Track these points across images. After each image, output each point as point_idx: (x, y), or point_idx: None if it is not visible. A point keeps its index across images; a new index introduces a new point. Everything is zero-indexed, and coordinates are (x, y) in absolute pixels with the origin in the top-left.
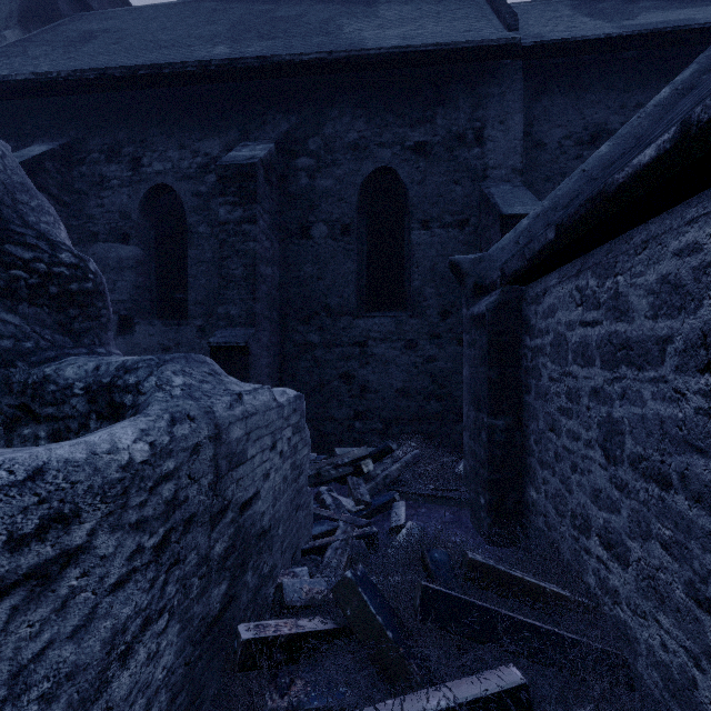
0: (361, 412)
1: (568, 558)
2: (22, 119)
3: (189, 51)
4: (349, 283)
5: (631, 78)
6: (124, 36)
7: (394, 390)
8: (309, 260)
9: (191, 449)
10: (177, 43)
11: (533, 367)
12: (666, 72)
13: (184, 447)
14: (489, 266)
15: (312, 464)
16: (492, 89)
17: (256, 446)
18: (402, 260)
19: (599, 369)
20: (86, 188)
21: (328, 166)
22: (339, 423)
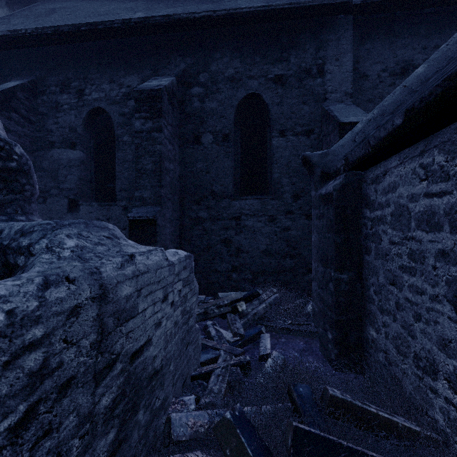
0: (237, 267)
1: (410, 391)
2: (3, 64)
3: (117, 16)
4: (228, 175)
5: (431, 27)
6: (75, 10)
7: (260, 251)
8: (200, 159)
9: (68, 312)
10: (110, 12)
11: (373, 233)
12: (456, 22)
13: (59, 310)
14: (332, 158)
15: (202, 304)
16: (330, 36)
17: (147, 300)
18: (266, 159)
19: (448, 233)
20: (46, 111)
21: (213, 93)
22: (221, 274)
